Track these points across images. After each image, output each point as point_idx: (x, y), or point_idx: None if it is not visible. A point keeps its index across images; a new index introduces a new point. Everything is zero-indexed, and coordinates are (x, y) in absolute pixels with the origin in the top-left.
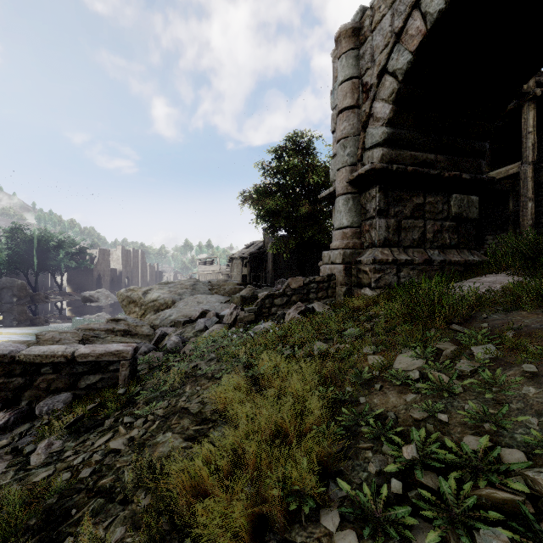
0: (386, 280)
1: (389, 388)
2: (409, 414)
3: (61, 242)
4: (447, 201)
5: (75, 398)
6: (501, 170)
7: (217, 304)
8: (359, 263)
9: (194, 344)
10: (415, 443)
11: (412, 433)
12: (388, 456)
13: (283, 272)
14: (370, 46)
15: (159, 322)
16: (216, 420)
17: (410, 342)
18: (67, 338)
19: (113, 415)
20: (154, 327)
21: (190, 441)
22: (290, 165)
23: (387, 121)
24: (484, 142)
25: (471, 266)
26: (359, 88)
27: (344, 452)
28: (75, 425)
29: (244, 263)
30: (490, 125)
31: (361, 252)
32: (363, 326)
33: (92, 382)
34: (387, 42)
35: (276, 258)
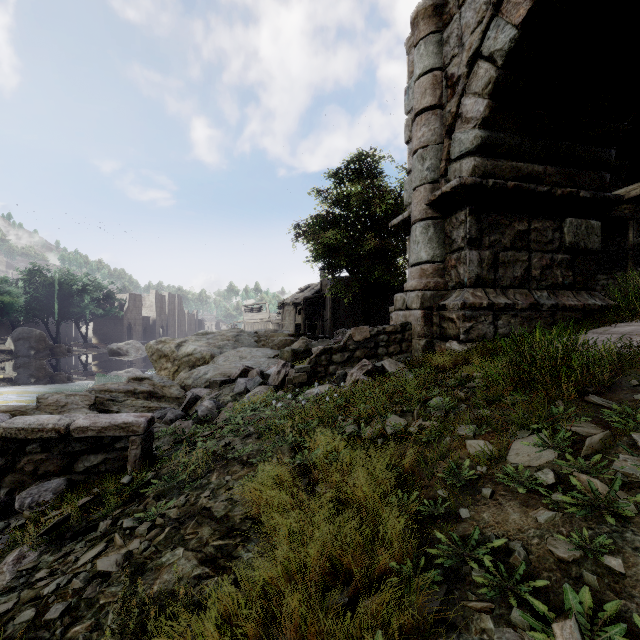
0: (479, 330)
1: (506, 495)
2: (546, 547)
3: (86, 285)
4: (559, 227)
5: (69, 485)
6: (619, 191)
7: (263, 359)
8: (443, 308)
9: (230, 411)
10: (575, 617)
11: (567, 597)
12: (523, 632)
13: (344, 321)
14: (457, 26)
15: (192, 382)
16: (248, 531)
17: (530, 422)
18: (75, 402)
19: (112, 513)
20: (186, 387)
21: (208, 565)
22: (353, 192)
23: (481, 122)
24: (609, 149)
25: (591, 313)
26: (442, 83)
27: (442, 612)
28: (57, 529)
29: (298, 310)
30: (618, 125)
31: (444, 294)
32: (454, 393)
33: (92, 464)
34: (481, 18)
35: (335, 304)
